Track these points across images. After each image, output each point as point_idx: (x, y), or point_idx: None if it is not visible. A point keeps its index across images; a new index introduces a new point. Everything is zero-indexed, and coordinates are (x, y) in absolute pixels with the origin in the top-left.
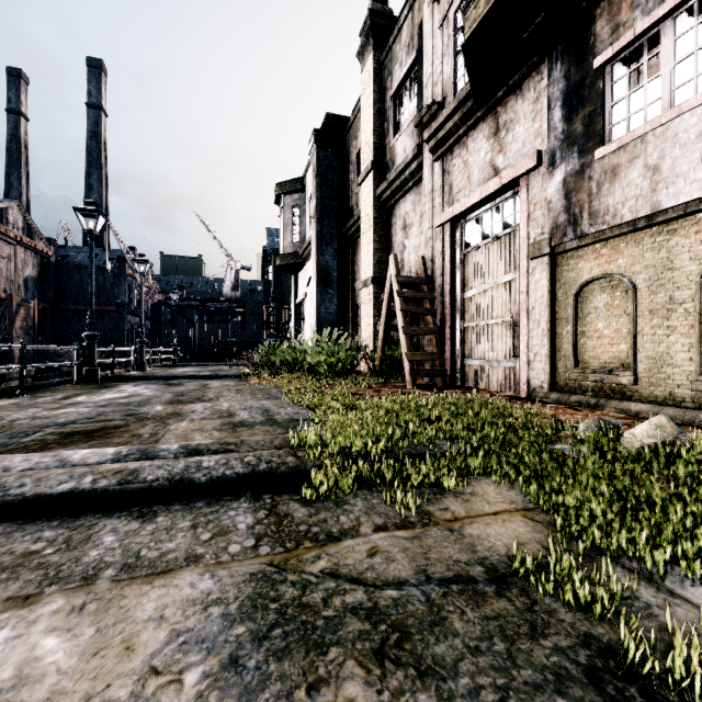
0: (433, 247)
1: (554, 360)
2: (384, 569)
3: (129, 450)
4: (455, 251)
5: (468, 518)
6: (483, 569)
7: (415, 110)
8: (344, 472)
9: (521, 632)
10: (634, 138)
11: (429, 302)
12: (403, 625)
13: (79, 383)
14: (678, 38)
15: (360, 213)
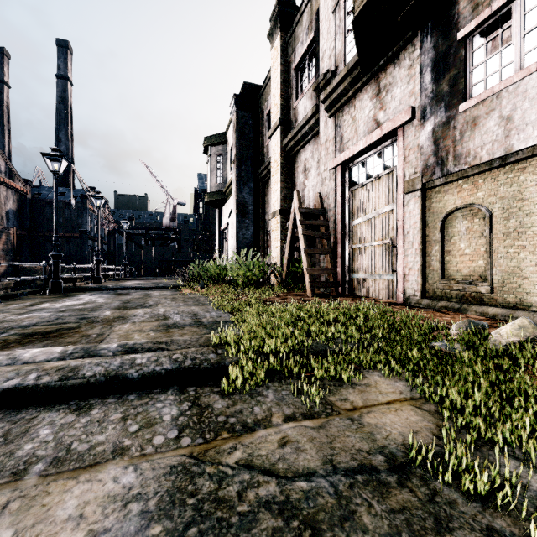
0: (328, 185)
1: (425, 273)
2: (294, 460)
3: (74, 349)
4: (345, 188)
5: (365, 407)
6: (383, 458)
7: (313, 78)
8: (258, 366)
9: (427, 526)
10: (491, 95)
11: (324, 228)
12: (314, 521)
13: (46, 293)
14: (527, 13)
15: (270, 160)
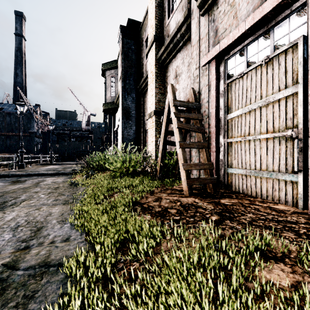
0: (200, 82)
1: None
2: None
3: None
4: (219, 82)
5: None
6: None
7: None
8: None
9: None
10: None
11: (199, 122)
12: None
13: None
14: None
15: (147, 73)
